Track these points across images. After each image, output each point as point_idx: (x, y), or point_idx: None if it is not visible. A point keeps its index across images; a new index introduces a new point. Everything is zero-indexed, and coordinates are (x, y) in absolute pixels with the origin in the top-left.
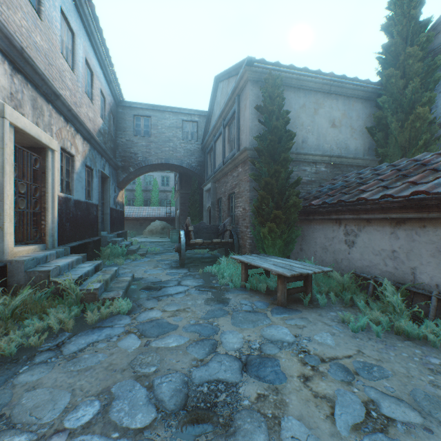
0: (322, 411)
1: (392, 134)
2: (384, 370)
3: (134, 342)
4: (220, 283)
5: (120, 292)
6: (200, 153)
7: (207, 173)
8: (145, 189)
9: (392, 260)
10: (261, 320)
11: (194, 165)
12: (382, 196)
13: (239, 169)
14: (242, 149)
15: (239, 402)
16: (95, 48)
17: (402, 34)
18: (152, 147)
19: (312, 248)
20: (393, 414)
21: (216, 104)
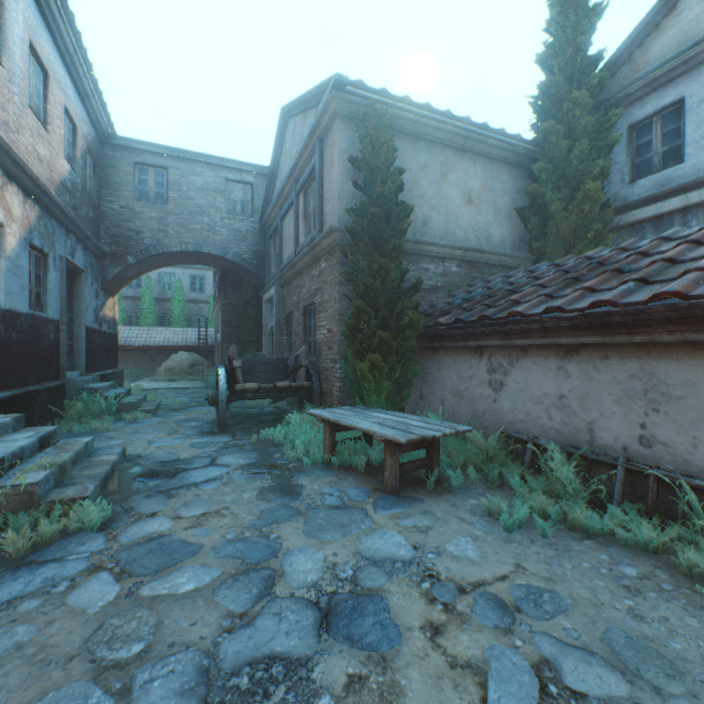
0: (466, 697)
1: (552, 219)
2: (559, 598)
3: (105, 591)
4: (288, 458)
5: (91, 486)
6: (258, 237)
7: (270, 272)
8: (160, 296)
9: (559, 410)
10: (357, 521)
11: (247, 256)
12: (546, 310)
13: (322, 263)
14: (327, 230)
15: (311, 703)
16: (52, 27)
17: (566, 71)
18: (171, 221)
19: (439, 394)
20: (584, 684)
21: (283, 155)
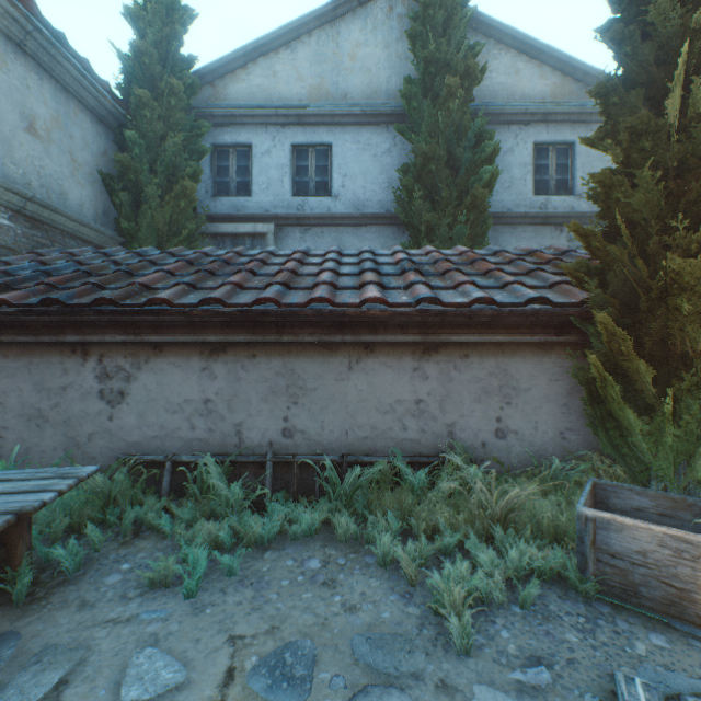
0: None
1: (147, 203)
2: (301, 646)
3: None
4: None
5: None
6: None
7: None
8: None
9: (206, 416)
10: None
11: None
12: (206, 301)
13: None
14: None
15: None
16: None
17: (162, 50)
18: None
19: None
20: None
21: None
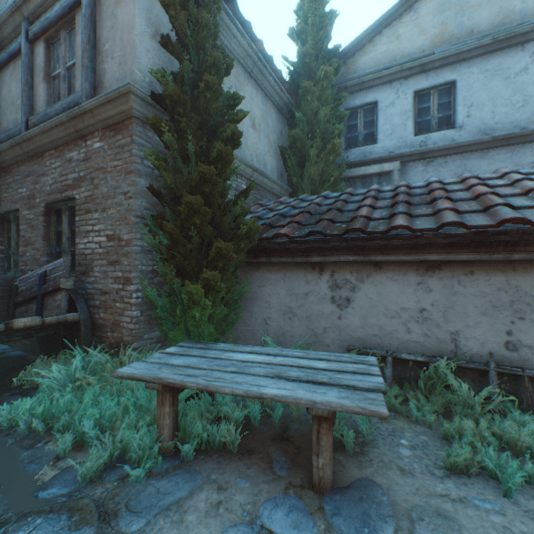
0: None
1: (308, 162)
2: None
3: None
4: (85, 477)
5: None
6: None
7: None
8: None
9: (420, 323)
10: None
11: None
12: (446, 225)
13: (93, 142)
14: (120, 89)
15: None
16: None
17: (316, 49)
18: None
19: (261, 313)
20: None
21: None
